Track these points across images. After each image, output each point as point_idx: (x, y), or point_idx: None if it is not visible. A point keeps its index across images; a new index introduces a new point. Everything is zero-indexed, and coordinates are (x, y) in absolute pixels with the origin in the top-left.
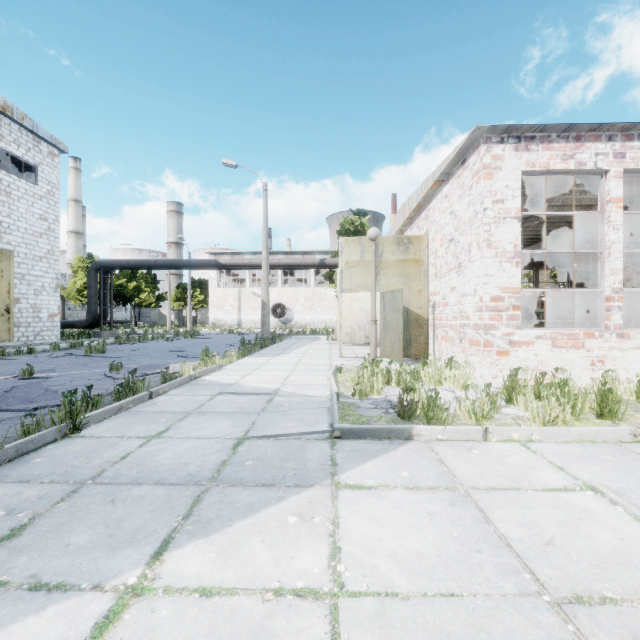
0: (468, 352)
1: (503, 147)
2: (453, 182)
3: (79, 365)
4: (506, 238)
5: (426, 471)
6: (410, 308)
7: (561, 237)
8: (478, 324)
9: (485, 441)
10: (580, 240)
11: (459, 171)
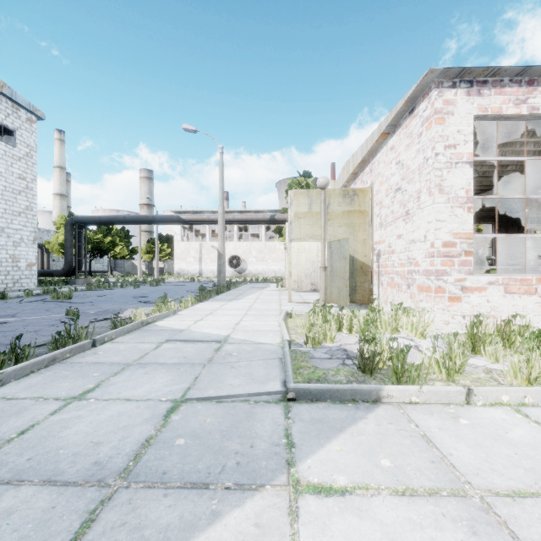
0: (417, 298)
1: (455, 92)
2: (400, 133)
3: (42, 310)
4: (458, 183)
5: (413, 457)
6: (355, 256)
7: (493, 191)
8: (429, 270)
9: (468, 405)
10: (512, 193)
11: (407, 121)
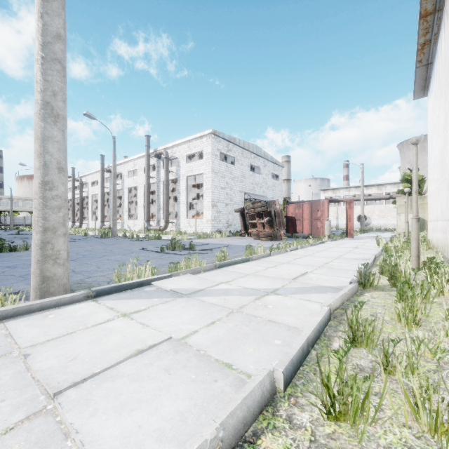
0: None
1: None
2: None
3: None
4: None
5: None
6: (424, 219)
7: None
8: None
9: None
10: None
11: None
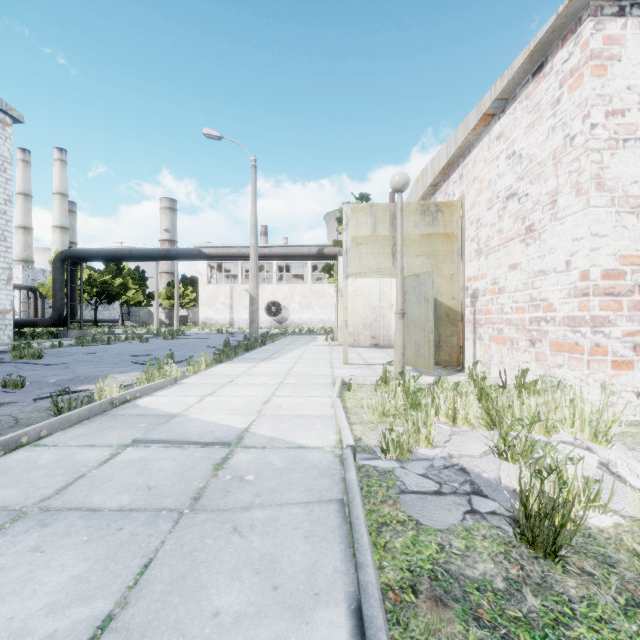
0: (550, 361)
1: (623, 22)
2: (515, 109)
3: None
4: (628, 173)
5: None
6: (439, 299)
7: None
8: (577, 317)
9: None
10: None
11: (528, 87)
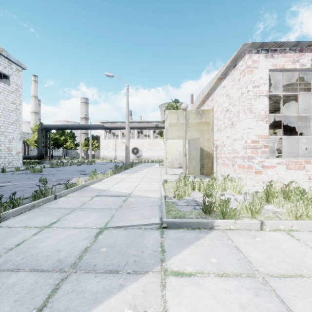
0: (237, 172)
1: (258, 55)
2: (228, 78)
3: (25, 179)
4: (260, 107)
5: (228, 257)
6: (203, 148)
7: (282, 111)
8: (244, 156)
9: (261, 230)
10: (293, 112)
11: (232, 71)
